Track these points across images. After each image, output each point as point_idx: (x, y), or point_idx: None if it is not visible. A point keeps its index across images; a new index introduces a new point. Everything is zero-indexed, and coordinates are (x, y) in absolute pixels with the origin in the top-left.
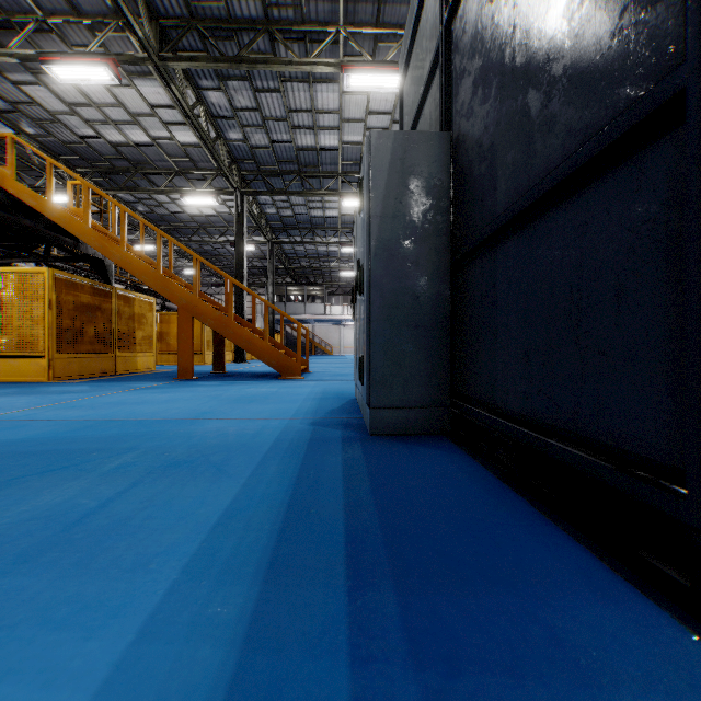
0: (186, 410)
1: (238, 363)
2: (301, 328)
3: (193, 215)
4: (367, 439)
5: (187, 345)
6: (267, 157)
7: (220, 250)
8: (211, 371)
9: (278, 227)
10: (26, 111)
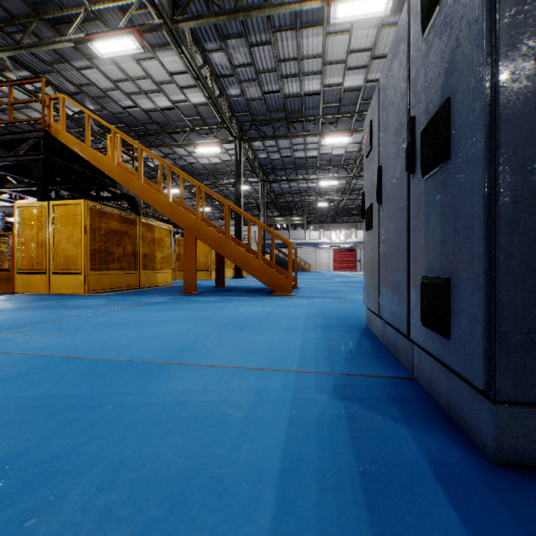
0: (166, 341)
1: (237, 278)
2: (285, 250)
3: (204, 164)
4: (509, 492)
5: (191, 263)
6: (260, 108)
7: (225, 191)
8: (213, 286)
9: (268, 169)
10: (87, 91)
